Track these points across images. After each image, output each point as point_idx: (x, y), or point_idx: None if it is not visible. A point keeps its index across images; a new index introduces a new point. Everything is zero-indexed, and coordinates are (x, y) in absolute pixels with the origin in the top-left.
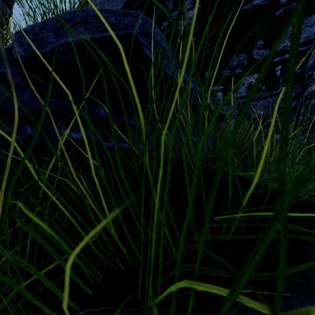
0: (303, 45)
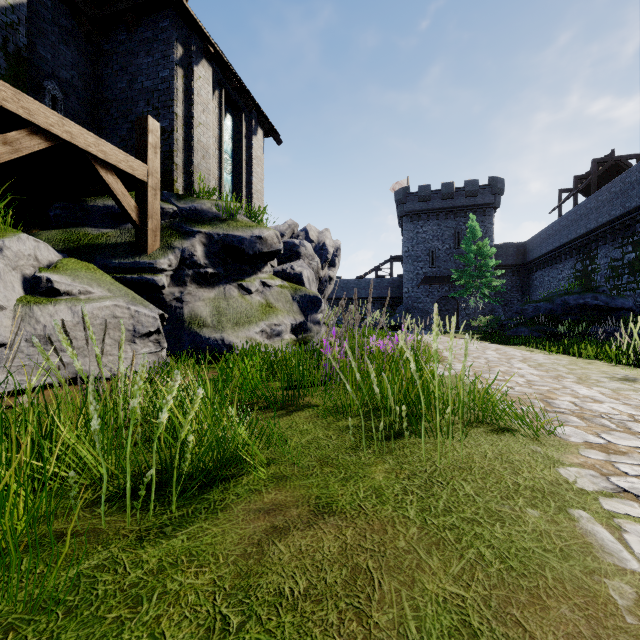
0: None
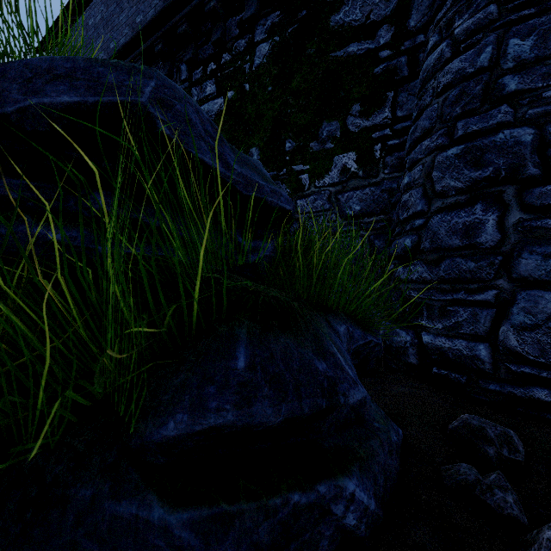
0: (406, 120)
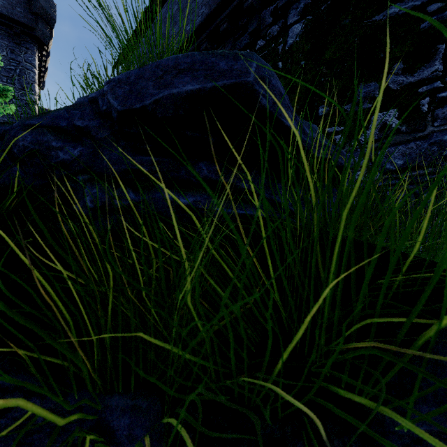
0: None
